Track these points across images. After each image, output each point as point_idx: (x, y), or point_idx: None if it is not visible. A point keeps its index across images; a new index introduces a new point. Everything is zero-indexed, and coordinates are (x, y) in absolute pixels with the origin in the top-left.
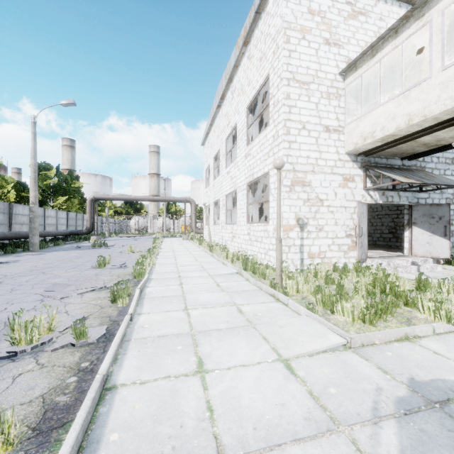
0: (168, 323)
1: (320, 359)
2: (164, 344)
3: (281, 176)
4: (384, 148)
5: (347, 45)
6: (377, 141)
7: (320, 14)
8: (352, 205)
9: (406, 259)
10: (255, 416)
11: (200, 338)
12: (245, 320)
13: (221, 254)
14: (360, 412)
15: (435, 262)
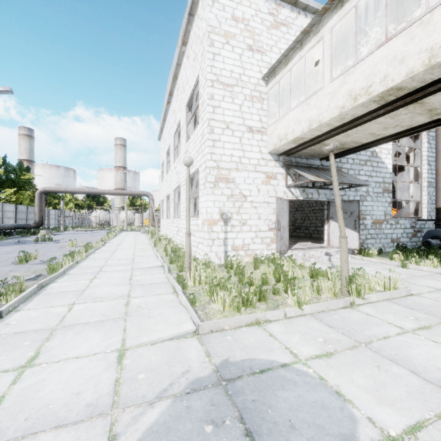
0: (40, 318)
1: (159, 346)
2: (14, 340)
3: (206, 173)
4: (299, 149)
5: (269, 52)
6: (291, 143)
7: (243, 22)
8: (275, 201)
9: (321, 250)
10: (39, 406)
11: (59, 332)
12: (122, 313)
13: (161, 247)
14: (147, 394)
15: (351, 253)
